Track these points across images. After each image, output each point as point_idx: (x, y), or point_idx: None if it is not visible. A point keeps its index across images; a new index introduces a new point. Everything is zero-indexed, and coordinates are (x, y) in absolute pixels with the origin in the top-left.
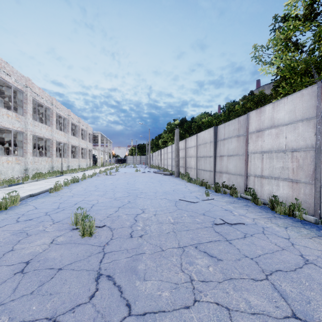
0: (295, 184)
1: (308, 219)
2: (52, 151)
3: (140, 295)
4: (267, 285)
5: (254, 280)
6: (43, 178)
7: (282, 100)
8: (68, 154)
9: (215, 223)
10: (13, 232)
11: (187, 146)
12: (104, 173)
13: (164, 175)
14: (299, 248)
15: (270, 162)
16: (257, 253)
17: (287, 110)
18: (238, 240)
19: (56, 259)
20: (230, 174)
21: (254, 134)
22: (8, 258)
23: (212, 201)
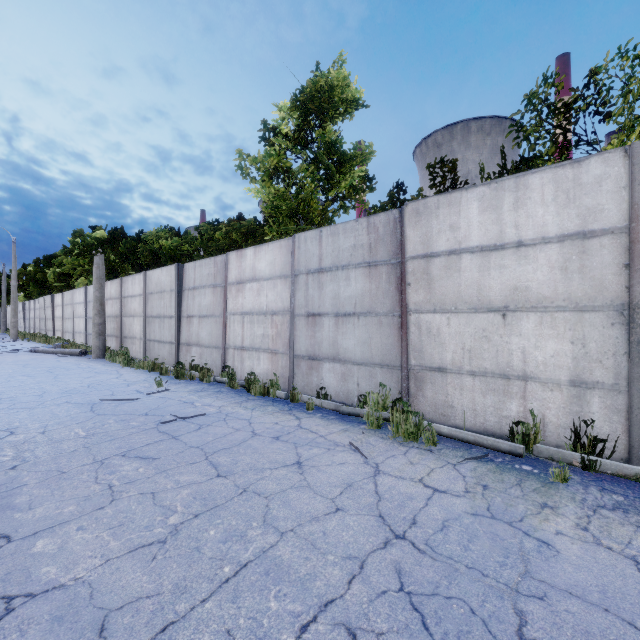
0: (274, 356)
1: (281, 395)
2: None
3: (26, 523)
4: (204, 463)
5: (192, 464)
6: None
7: (263, 246)
8: None
9: (161, 422)
10: None
11: (125, 293)
12: None
13: (65, 356)
14: (255, 425)
15: (252, 327)
16: (207, 441)
17: (268, 261)
18: (189, 434)
19: None
20: (202, 347)
21: (235, 286)
22: None
23: (167, 393)
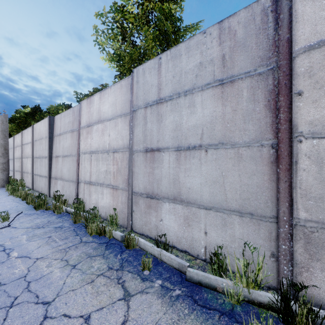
0: (115, 191)
1: (117, 236)
2: None
3: None
4: None
5: None
6: None
7: (107, 90)
8: None
9: None
10: None
11: (23, 141)
12: None
13: None
14: None
15: (97, 164)
16: None
17: (110, 103)
18: None
19: None
20: (64, 181)
21: (85, 129)
22: None
23: (2, 231)
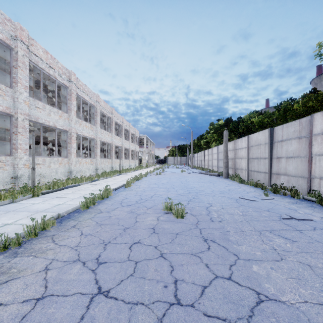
0: None
1: None
2: (111, 153)
3: (240, 251)
4: None
5: None
6: (109, 176)
7: None
8: (122, 156)
9: (282, 217)
10: (127, 212)
11: (236, 147)
12: (154, 173)
13: (212, 176)
14: None
15: None
16: None
17: None
18: (308, 231)
19: (169, 229)
20: (289, 176)
21: (320, 136)
22: (139, 225)
23: (273, 201)
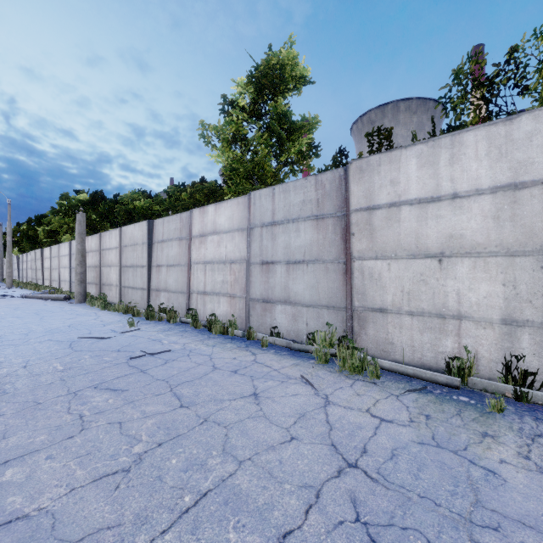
0: (232, 299)
1: (238, 334)
2: None
3: None
4: (169, 394)
5: (157, 395)
6: None
7: (223, 203)
8: None
9: (131, 357)
10: None
11: (103, 246)
12: None
13: (51, 301)
14: (215, 360)
15: (213, 275)
16: (171, 374)
17: (227, 216)
18: (156, 368)
19: None
20: (170, 293)
21: (198, 238)
22: None
23: (138, 332)
